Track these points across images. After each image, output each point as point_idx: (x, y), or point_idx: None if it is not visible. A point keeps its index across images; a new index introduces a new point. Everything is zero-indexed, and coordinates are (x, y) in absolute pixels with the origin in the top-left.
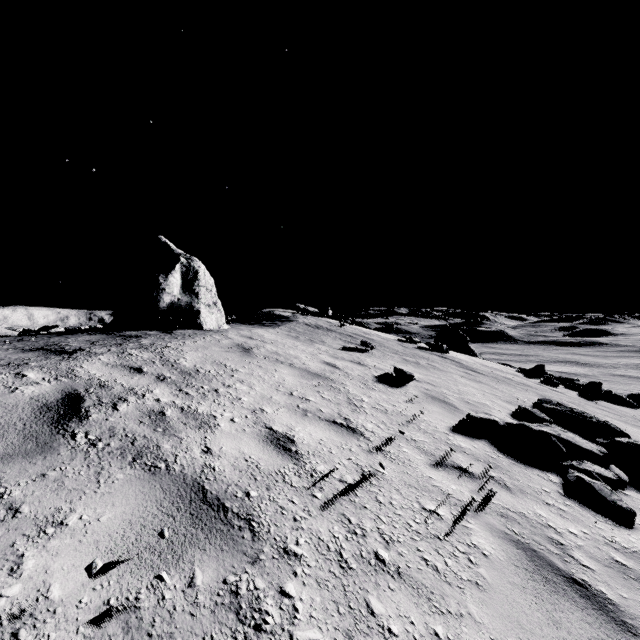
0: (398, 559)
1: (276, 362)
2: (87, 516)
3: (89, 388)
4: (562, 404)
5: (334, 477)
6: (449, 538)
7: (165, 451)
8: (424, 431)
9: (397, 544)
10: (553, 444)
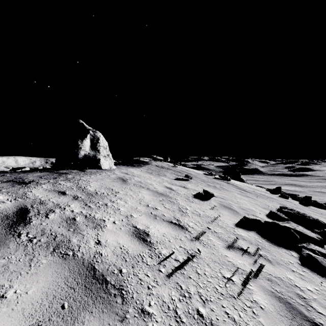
0: (211, 314)
1: (140, 187)
2: (20, 290)
3: (33, 204)
4: (293, 209)
5: (171, 257)
6: (240, 297)
7: (73, 243)
8: (221, 226)
9: (210, 303)
10: (292, 234)
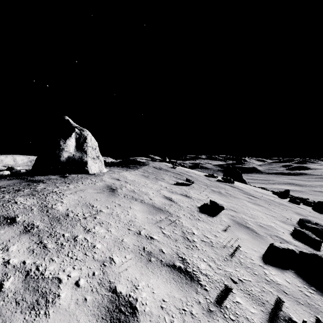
0: None
1: (132, 199)
2: None
3: None
4: (318, 224)
5: None
6: None
7: None
8: (245, 266)
9: None
10: None
